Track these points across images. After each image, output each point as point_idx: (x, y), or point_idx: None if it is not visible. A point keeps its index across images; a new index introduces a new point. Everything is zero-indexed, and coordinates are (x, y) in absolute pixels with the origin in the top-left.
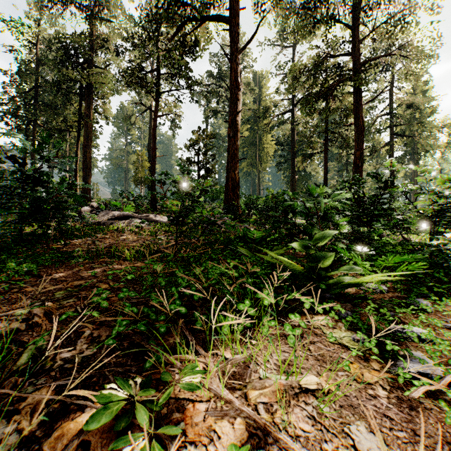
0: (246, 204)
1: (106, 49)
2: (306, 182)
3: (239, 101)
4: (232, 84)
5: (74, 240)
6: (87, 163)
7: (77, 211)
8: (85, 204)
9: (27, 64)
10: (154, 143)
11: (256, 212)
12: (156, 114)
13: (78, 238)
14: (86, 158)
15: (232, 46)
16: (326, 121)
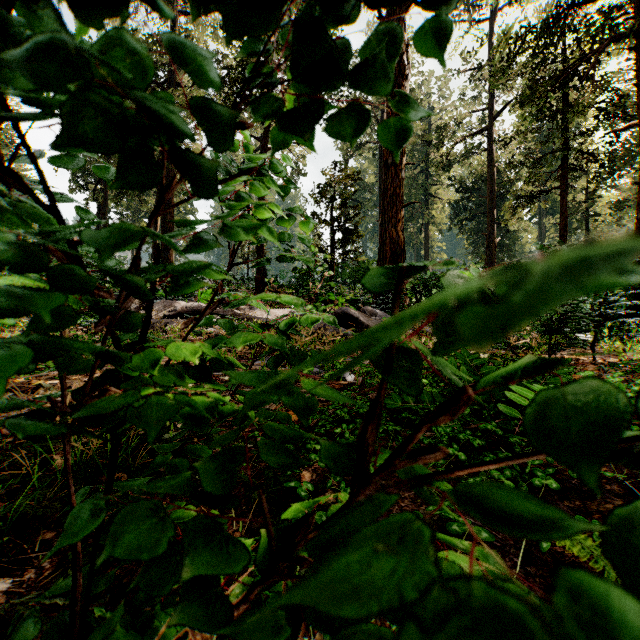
0: (413, 287)
1: None
2: (509, 250)
3: None
4: None
5: None
6: (168, 231)
7: None
8: None
9: None
10: None
11: None
12: (264, 144)
13: None
14: (166, 222)
15: None
16: (567, 130)
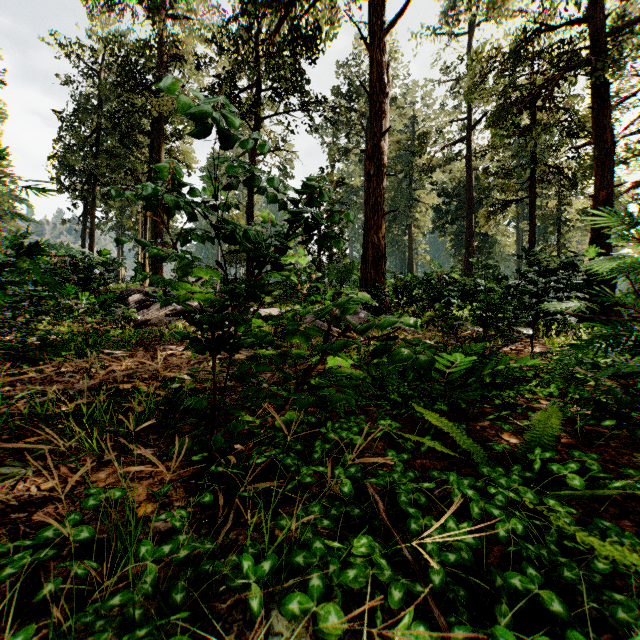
0: (395, 288)
1: (183, 63)
2: (487, 252)
3: (386, 115)
4: (374, 87)
5: (46, 365)
6: (158, 232)
7: (123, 302)
8: (138, 291)
9: (84, 98)
10: (251, 195)
11: (412, 301)
12: (254, 151)
13: (63, 358)
14: (156, 224)
15: (374, 24)
16: (534, 145)
